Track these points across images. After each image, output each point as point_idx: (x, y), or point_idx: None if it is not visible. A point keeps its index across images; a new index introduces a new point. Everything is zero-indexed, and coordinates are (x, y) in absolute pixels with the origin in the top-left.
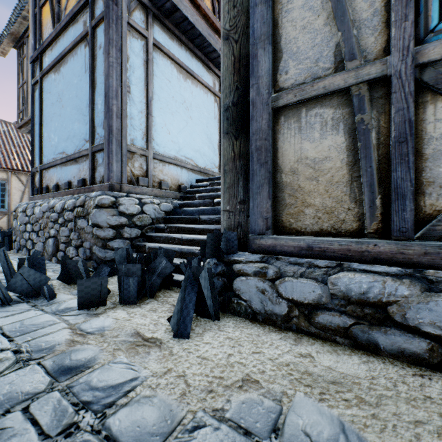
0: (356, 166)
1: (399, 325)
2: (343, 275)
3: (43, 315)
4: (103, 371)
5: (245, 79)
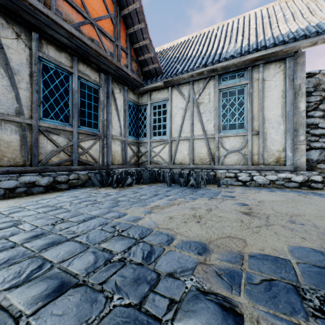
0: (23, 146)
1: (38, 186)
2: (23, 177)
3: None
4: None
5: None
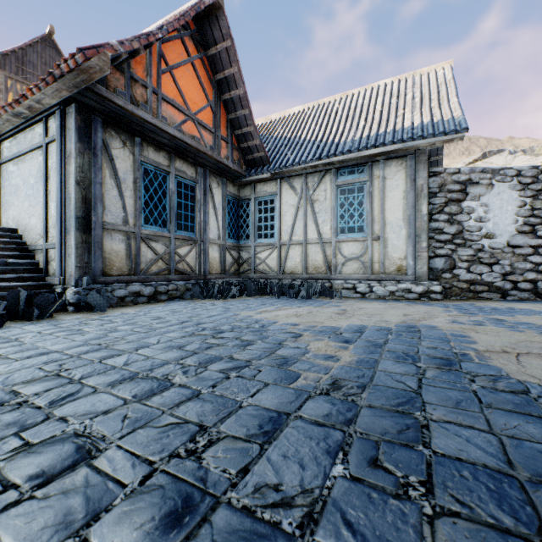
0: (128, 255)
1: (142, 296)
2: (130, 287)
3: (37, 325)
4: (115, 314)
5: (89, 209)
